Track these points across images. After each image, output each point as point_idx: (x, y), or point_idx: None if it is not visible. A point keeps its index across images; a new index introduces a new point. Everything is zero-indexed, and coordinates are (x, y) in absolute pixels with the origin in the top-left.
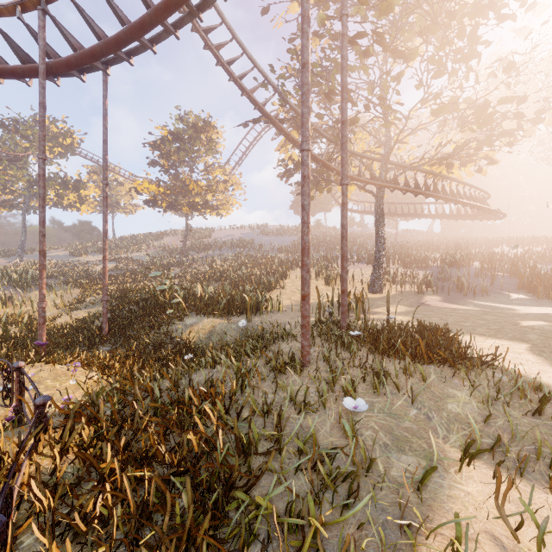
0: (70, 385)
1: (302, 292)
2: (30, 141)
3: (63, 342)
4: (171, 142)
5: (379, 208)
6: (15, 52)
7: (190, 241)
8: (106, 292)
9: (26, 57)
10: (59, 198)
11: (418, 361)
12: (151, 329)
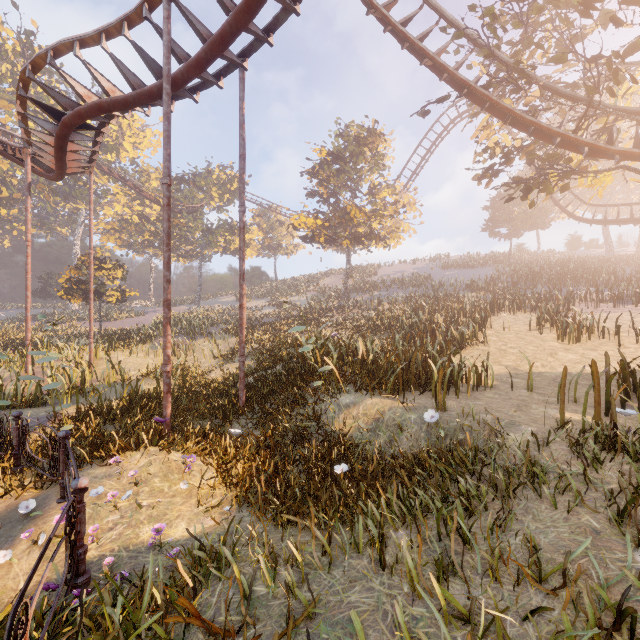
0: (181, 488)
1: None
2: (204, 191)
3: (201, 409)
4: (330, 165)
5: None
6: (149, 67)
7: (352, 281)
8: (243, 351)
9: (160, 71)
10: (228, 245)
11: None
12: (294, 404)
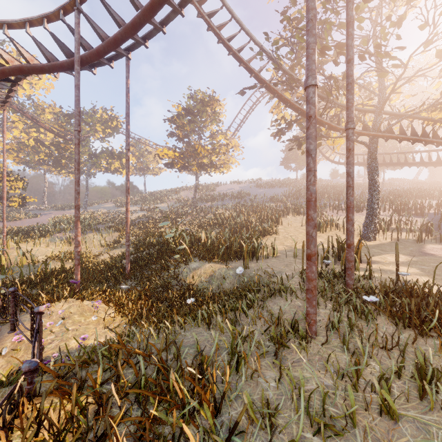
0: (92, 320)
1: (307, 251)
2: (90, 126)
3: (98, 277)
4: (184, 116)
5: (373, 157)
6: (61, 49)
7: (199, 194)
8: (128, 238)
9: (70, 53)
10: (109, 166)
11: None
12: (162, 270)
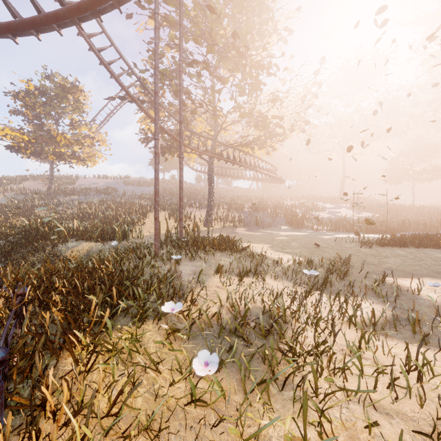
0: None
1: (155, 216)
2: None
3: None
4: (36, 96)
5: (211, 171)
6: None
7: (53, 187)
8: None
9: None
10: None
11: (215, 251)
12: (35, 251)
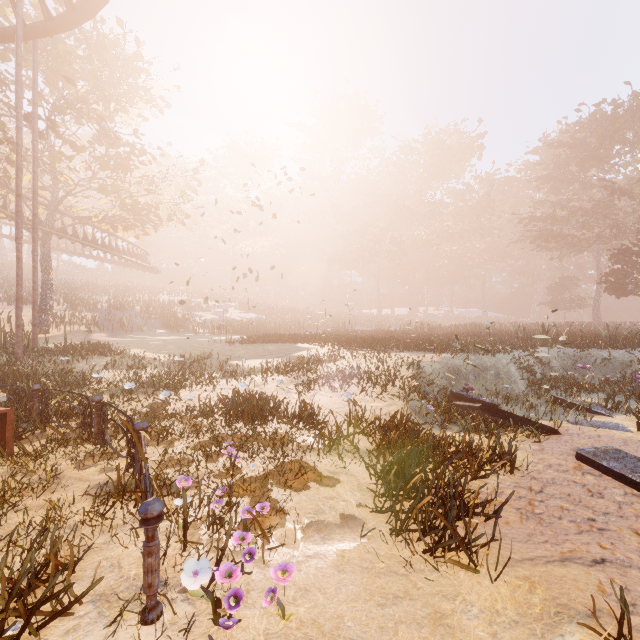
0: None
1: (17, 323)
2: None
3: None
4: None
5: (47, 252)
6: None
7: None
8: None
9: None
10: None
11: (89, 356)
12: None
